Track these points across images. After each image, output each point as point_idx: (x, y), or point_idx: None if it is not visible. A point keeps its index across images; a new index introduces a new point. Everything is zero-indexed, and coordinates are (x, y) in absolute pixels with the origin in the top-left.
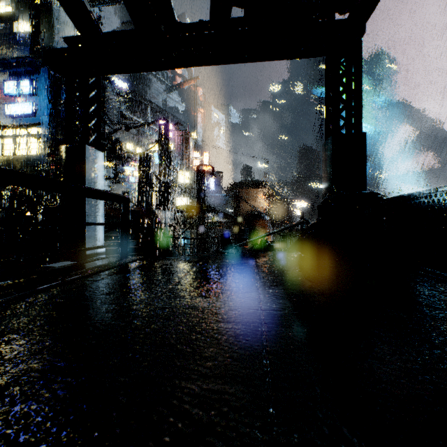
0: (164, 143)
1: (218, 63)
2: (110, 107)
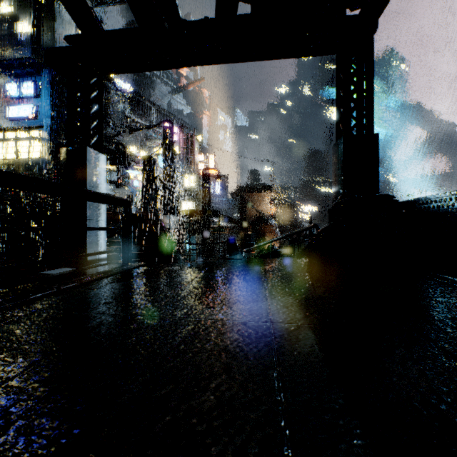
0: (169, 146)
1: (224, 61)
2: (114, 110)
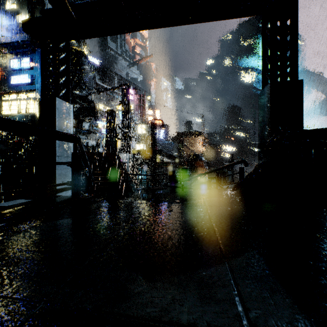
0: (126, 102)
1: (166, 25)
2: (86, 77)
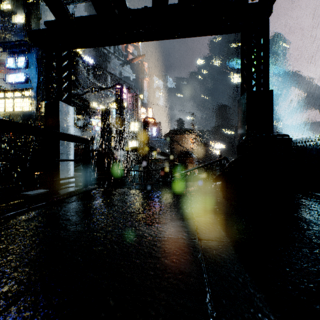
0: (119, 102)
1: (158, 38)
2: (81, 76)
